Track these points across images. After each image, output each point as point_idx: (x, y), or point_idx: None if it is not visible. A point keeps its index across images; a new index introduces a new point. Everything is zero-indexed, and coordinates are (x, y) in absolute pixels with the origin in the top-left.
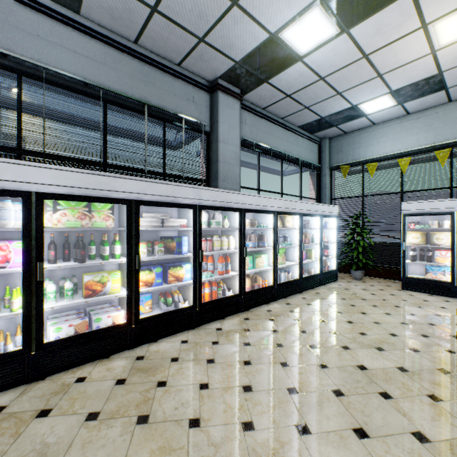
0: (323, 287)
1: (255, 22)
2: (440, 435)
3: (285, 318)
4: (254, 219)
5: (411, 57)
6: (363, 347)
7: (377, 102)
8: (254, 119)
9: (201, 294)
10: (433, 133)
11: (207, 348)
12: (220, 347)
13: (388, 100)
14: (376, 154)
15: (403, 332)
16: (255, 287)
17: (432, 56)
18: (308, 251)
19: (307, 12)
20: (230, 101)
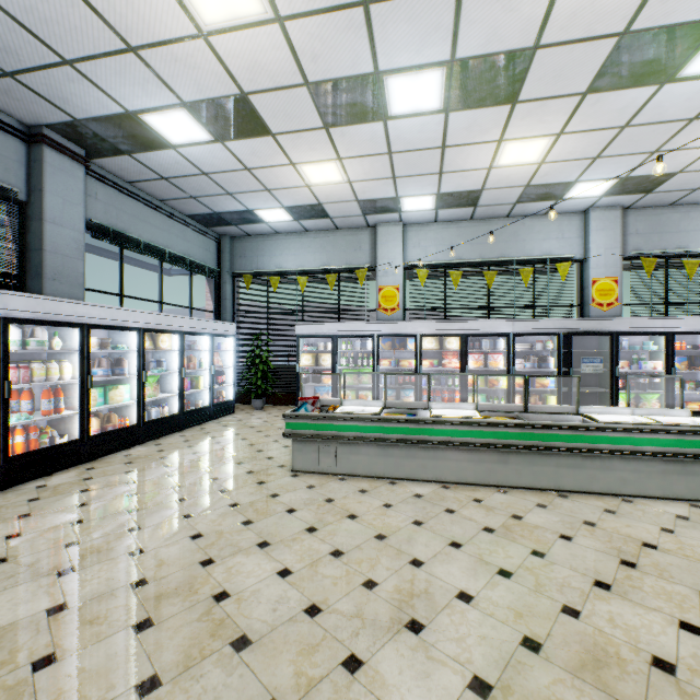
0: (213, 422)
1: (103, 92)
2: (250, 500)
3: (149, 458)
4: (107, 338)
5: (292, 184)
6: (226, 465)
7: (274, 213)
8: (113, 195)
9: (8, 444)
10: (327, 256)
11: (20, 507)
12: (42, 501)
13: (284, 214)
14: (280, 267)
15: (270, 447)
16: (110, 429)
17: (309, 189)
18: (196, 379)
19: (172, 110)
20: (68, 164)
